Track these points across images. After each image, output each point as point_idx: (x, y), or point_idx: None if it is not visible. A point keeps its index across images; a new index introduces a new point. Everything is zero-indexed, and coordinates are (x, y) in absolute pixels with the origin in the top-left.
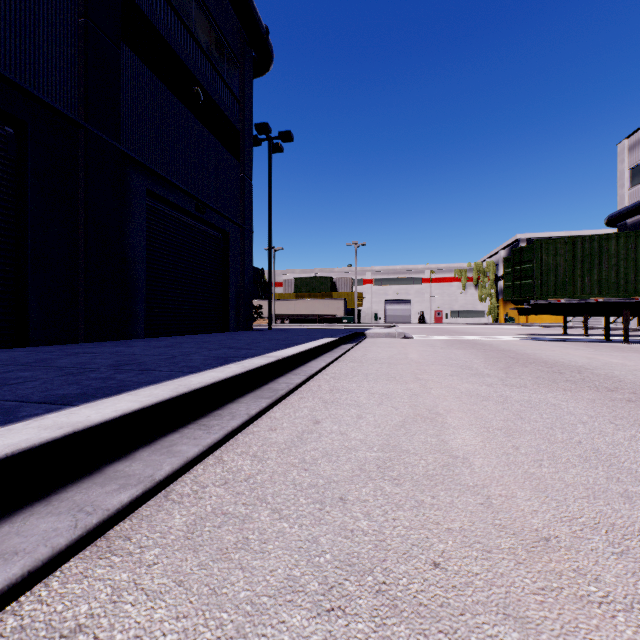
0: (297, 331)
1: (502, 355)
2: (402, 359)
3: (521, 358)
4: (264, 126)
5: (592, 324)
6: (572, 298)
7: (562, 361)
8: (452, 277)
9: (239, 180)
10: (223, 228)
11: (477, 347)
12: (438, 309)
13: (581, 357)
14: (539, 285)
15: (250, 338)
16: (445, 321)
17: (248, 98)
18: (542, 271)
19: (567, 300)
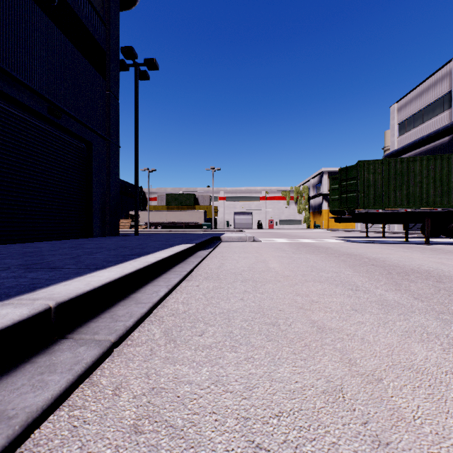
0: (160, 236)
1: (359, 261)
2: (265, 271)
3: (383, 265)
4: (130, 50)
5: (373, 229)
6: (387, 208)
7: (428, 269)
8: (280, 196)
9: (105, 96)
10: (85, 138)
11: (322, 251)
12: (271, 219)
13: (431, 262)
14: (362, 197)
15: (98, 245)
16: (275, 227)
17: (114, 23)
18: (364, 186)
19: (384, 210)
